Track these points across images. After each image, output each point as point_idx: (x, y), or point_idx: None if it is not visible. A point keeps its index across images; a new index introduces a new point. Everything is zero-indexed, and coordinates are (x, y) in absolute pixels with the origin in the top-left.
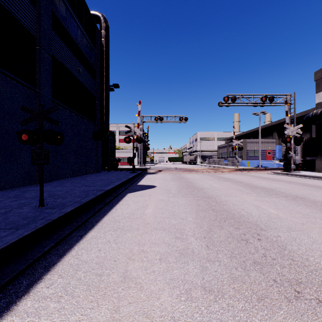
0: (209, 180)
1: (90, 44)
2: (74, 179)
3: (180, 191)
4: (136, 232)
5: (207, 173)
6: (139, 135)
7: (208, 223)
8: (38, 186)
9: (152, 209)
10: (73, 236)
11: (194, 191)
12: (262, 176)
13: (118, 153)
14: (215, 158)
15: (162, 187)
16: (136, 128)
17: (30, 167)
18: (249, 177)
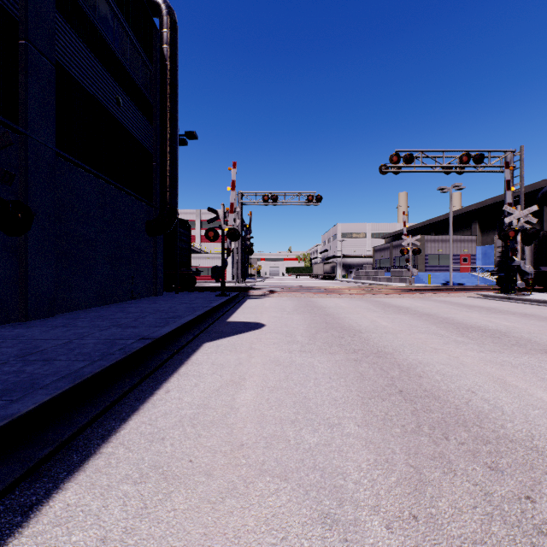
0: (367, 311)
1: (141, 54)
2: (103, 311)
3: (314, 337)
4: (202, 486)
5: (358, 296)
6: (235, 227)
7: (404, 445)
8: (18, 328)
9: (253, 389)
10: (4, 508)
11: (343, 337)
12: (465, 303)
13: (199, 260)
14: (369, 269)
15: (277, 328)
16: (228, 212)
17: (5, 288)
18: (441, 304)
